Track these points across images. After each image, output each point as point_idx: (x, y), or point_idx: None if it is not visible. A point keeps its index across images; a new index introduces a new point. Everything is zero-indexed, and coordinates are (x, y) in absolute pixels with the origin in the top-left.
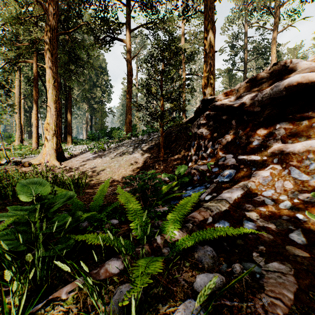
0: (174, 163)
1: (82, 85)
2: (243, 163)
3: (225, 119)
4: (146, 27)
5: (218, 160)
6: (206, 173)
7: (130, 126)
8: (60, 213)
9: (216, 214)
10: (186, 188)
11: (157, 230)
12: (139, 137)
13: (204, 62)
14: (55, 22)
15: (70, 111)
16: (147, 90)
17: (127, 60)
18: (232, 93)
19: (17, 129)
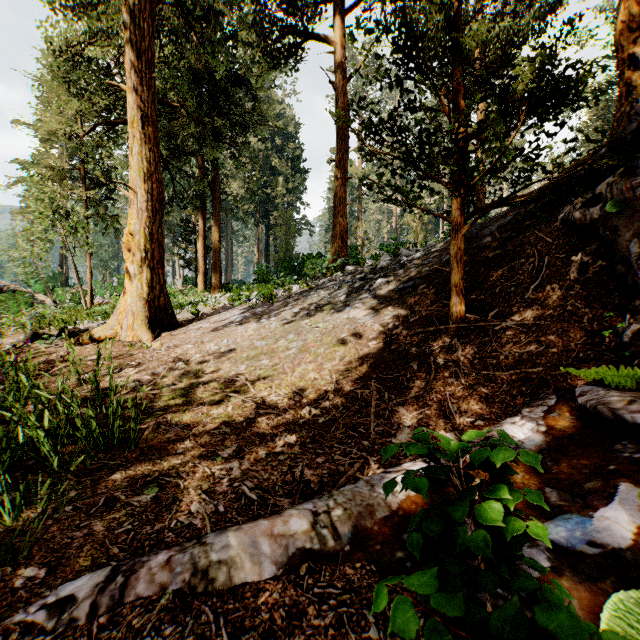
0: (526, 348)
1: (245, 168)
2: None
3: None
4: None
5: None
6: None
7: (343, 245)
8: None
9: None
10: None
11: None
12: (366, 264)
13: None
14: None
15: (216, 221)
16: (404, 27)
17: (336, 86)
18: None
19: None
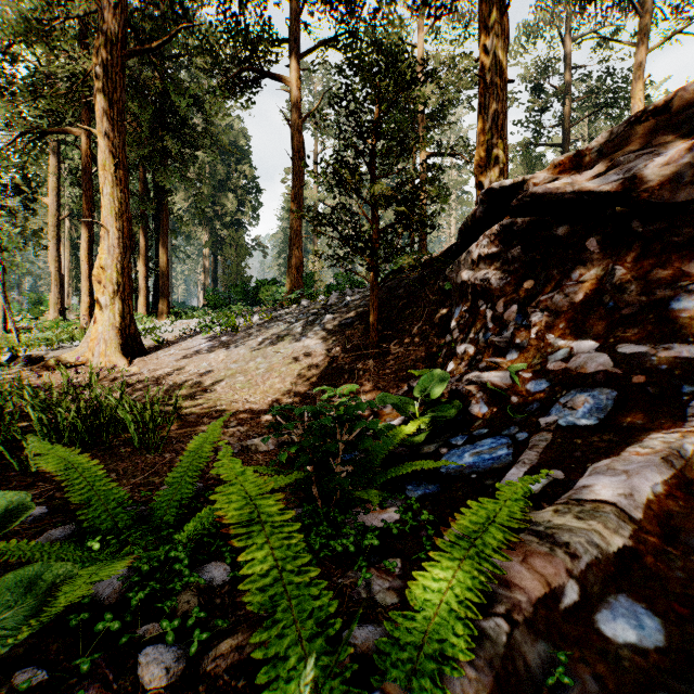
0: (406, 363)
1: (193, 185)
2: (644, 367)
3: (563, 236)
4: (336, 45)
5: (544, 358)
6: (510, 397)
7: (298, 276)
8: (34, 542)
9: (593, 569)
10: (450, 441)
11: (365, 630)
12: (319, 300)
13: (480, 109)
14: (118, 27)
15: (164, 243)
16: (336, 175)
17: (292, 124)
18: (580, 162)
19: (53, 285)
